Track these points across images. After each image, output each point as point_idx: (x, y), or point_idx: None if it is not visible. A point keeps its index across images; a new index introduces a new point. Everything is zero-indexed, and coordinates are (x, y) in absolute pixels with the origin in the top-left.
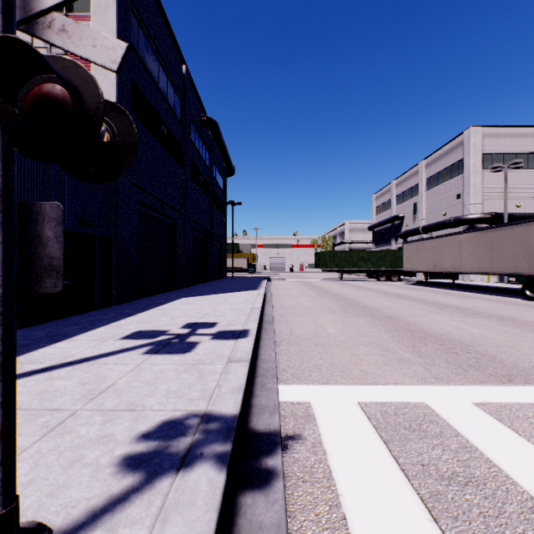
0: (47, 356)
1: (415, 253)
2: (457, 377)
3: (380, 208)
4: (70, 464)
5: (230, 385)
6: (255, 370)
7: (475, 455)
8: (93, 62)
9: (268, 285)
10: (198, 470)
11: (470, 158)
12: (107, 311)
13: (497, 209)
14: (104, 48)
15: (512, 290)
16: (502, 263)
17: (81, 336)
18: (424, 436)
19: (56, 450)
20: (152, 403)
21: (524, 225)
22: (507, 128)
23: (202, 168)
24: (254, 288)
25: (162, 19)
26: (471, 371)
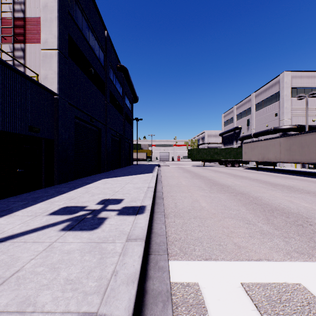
0: None
1: (250, 149)
2: (315, 251)
3: (226, 122)
4: None
5: (126, 272)
6: (150, 245)
7: None
8: None
9: (158, 170)
10: None
11: (283, 91)
12: (49, 189)
13: (300, 122)
14: None
15: (314, 173)
16: (309, 156)
17: (20, 212)
18: None
19: None
20: (45, 300)
21: None
22: (307, 72)
23: (117, 97)
24: (150, 172)
25: None
26: None
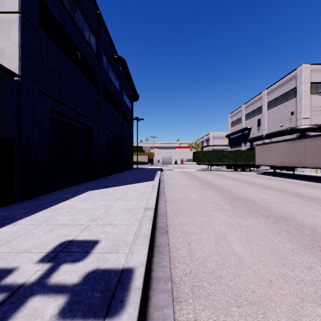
0: None
1: (265, 152)
2: None
3: (233, 123)
4: None
5: None
6: None
7: None
8: None
9: (161, 175)
10: None
11: (301, 86)
12: None
13: (320, 121)
14: None
15: None
16: None
17: None
18: None
19: None
20: None
21: None
22: None
23: (114, 92)
24: (150, 179)
25: None
26: None
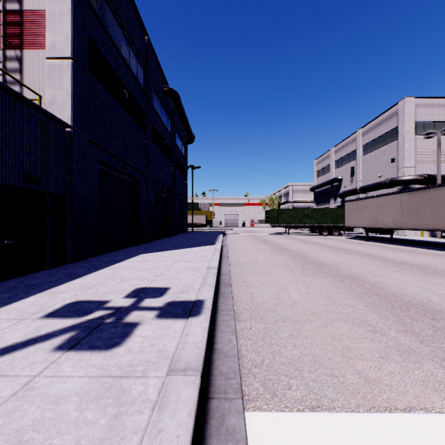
0: None
1: (357, 210)
2: None
3: (320, 171)
4: None
5: None
6: (210, 378)
7: None
8: None
9: (224, 240)
10: None
11: (404, 125)
12: (56, 271)
13: (428, 171)
14: None
15: None
16: None
17: None
18: None
19: None
20: None
21: None
22: (437, 99)
23: (164, 134)
24: (211, 243)
25: None
26: None
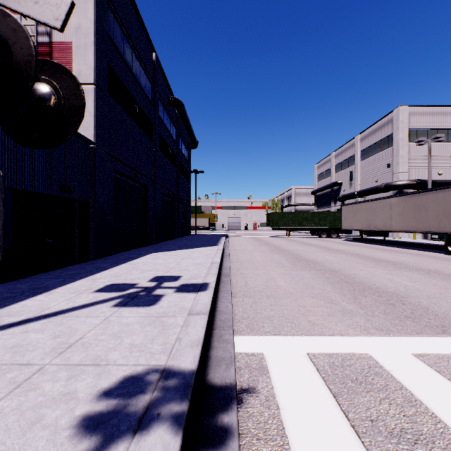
0: (26, 309)
1: (352, 214)
2: (396, 328)
3: (321, 175)
4: (29, 425)
5: (190, 339)
6: (213, 322)
7: (420, 409)
8: (35, 20)
9: (226, 242)
10: (154, 433)
11: (398, 133)
12: (85, 265)
13: (422, 176)
14: (47, 5)
15: (436, 246)
16: (427, 223)
17: (59, 289)
18: (370, 389)
19: (18, 410)
20: (116, 357)
21: (446, 190)
22: (430, 108)
23: (170, 142)
24: (214, 244)
25: (135, 13)
26: (408, 322)
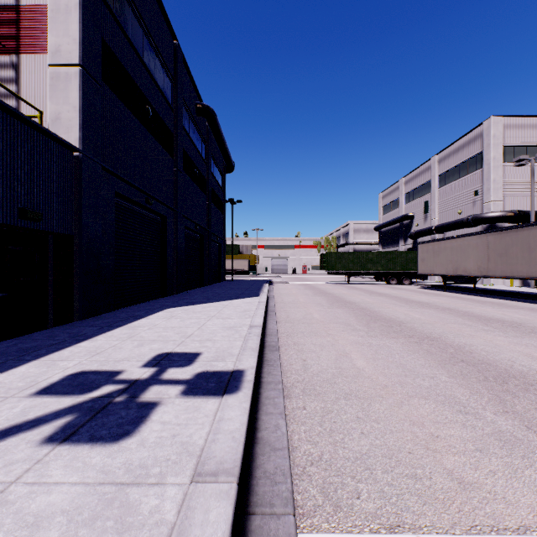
0: None
1: (432, 254)
2: None
3: (387, 207)
4: None
5: None
6: (250, 482)
7: None
8: None
9: (270, 290)
10: None
11: (490, 150)
12: (59, 331)
13: (520, 206)
14: None
15: None
16: None
17: None
18: None
19: None
20: None
21: None
22: (531, 119)
23: (197, 161)
24: (254, 294)
25: None
26: None
